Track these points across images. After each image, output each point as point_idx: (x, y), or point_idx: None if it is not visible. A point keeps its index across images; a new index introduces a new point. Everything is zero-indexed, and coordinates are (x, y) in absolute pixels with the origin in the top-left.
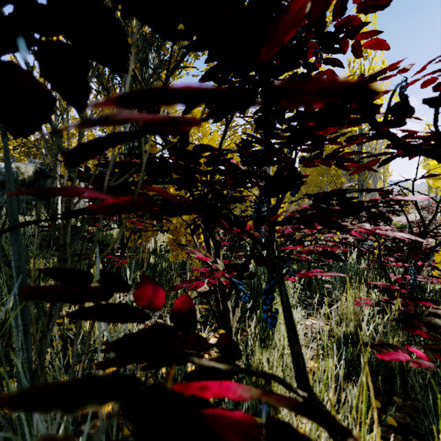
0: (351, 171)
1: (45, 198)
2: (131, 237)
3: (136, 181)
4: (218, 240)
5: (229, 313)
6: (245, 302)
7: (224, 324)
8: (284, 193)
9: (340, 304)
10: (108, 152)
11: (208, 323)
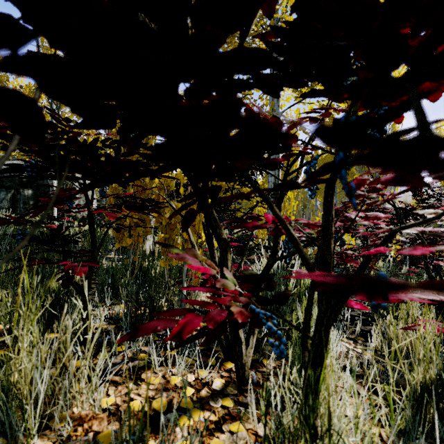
0: (366, 167)
1: (43, 198)
2: (119, 236)
3: (75, 126)
4: (225, 239)
5: (241, 345)
6: (280, 355)
7: (234, 360)
8: (383, 123)
9: (388, 326)
10: (110, 152)
11: (210, 358)
